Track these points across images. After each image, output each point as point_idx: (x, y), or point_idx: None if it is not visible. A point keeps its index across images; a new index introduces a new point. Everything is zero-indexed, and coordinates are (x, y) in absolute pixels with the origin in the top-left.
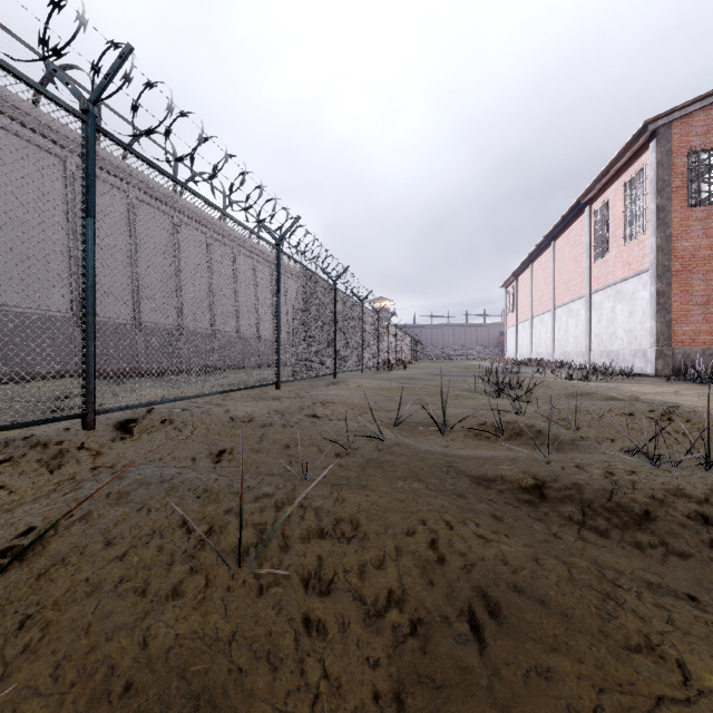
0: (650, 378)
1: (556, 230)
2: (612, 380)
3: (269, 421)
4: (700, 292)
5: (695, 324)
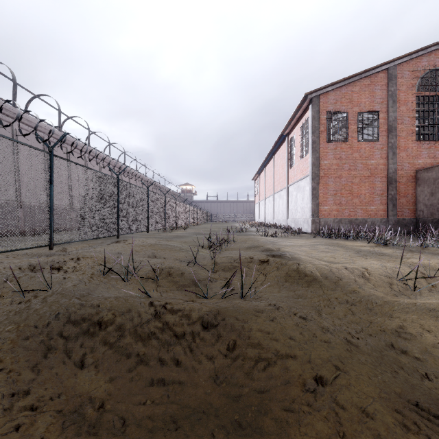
0: (308, 234)
1: (274, 149)
2: (288, 236)
3: None
4: (332, 188)
5: (330, 205)
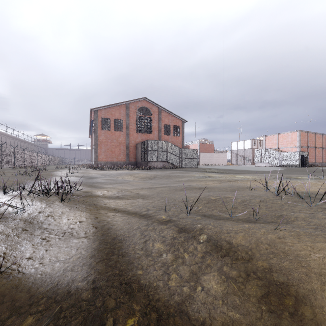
0: None
1: (91, 125)
2: (82, 169)
3: None
4: (104, 149)
5: (103, 156)
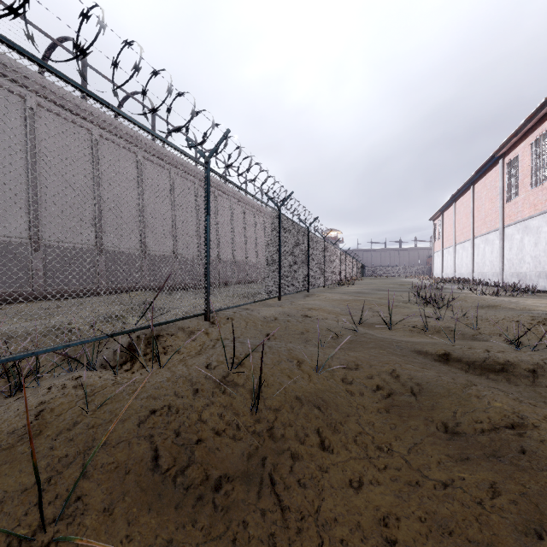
0: None
1: (475, 177)
2: (518, 295)
3: (286, 319)
4: None
5: None
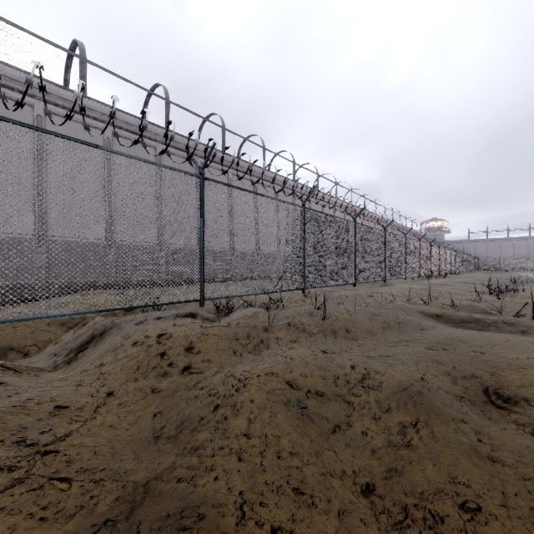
0: None
1: None
2: None
3: (353, 296)
4: None
5: None
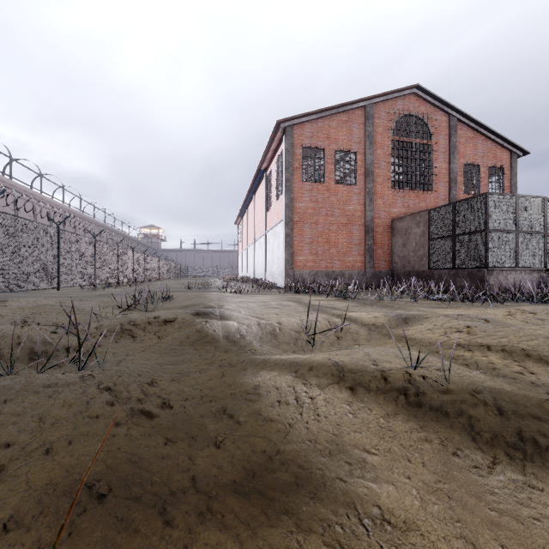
0: (281, 290)
1: (253, 186)
2: (256, 292)
3: None
4: (308, 235)
5: (306, 256)
